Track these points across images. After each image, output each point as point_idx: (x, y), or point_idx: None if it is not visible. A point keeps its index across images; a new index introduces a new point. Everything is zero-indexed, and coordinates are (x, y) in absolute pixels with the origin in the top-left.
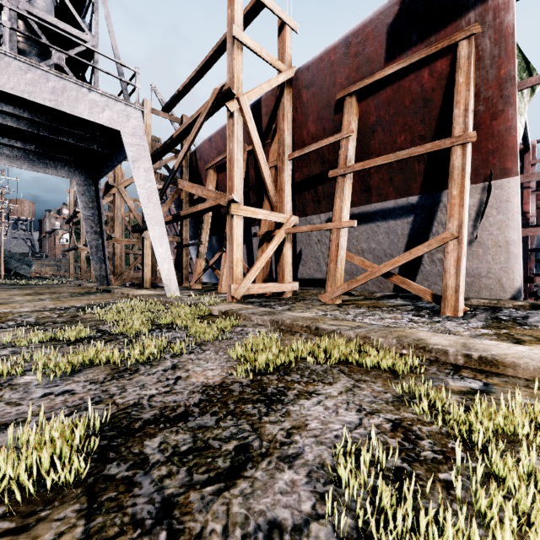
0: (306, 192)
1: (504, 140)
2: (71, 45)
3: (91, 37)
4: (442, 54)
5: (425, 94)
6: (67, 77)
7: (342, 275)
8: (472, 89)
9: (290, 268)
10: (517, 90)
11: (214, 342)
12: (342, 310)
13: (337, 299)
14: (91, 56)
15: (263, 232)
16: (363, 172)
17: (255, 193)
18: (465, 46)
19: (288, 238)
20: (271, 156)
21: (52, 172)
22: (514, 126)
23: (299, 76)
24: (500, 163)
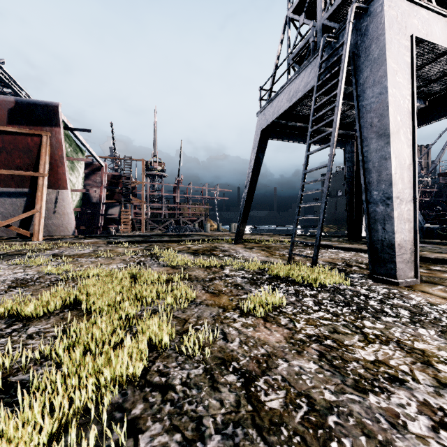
0: None
1: (63, 176)
2: None
3: None
4: (37, 135)
5: (30, 147)
6: None
7: None
8: (48, 156)
9: None
10: (67, 160)
11: None
12: None
13: None
14: None
15: None
16: None
17: None
18: (45, 138)
19: None
20: None
21: None
22: (65, 173)
23: None
24: (62, 184)
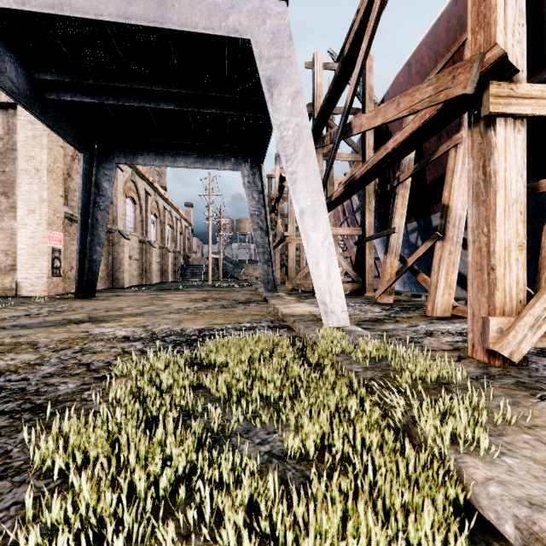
0: None
1: None
2: None
3: None
4: None
5: None
6: None
7: None
8: None
9: None
10: None
11: None
12: None
13: None
14: None
15: None
16: None
17: None
18: None
19: None
20: None
21: (220, 166)
22: None
23: None
24: None
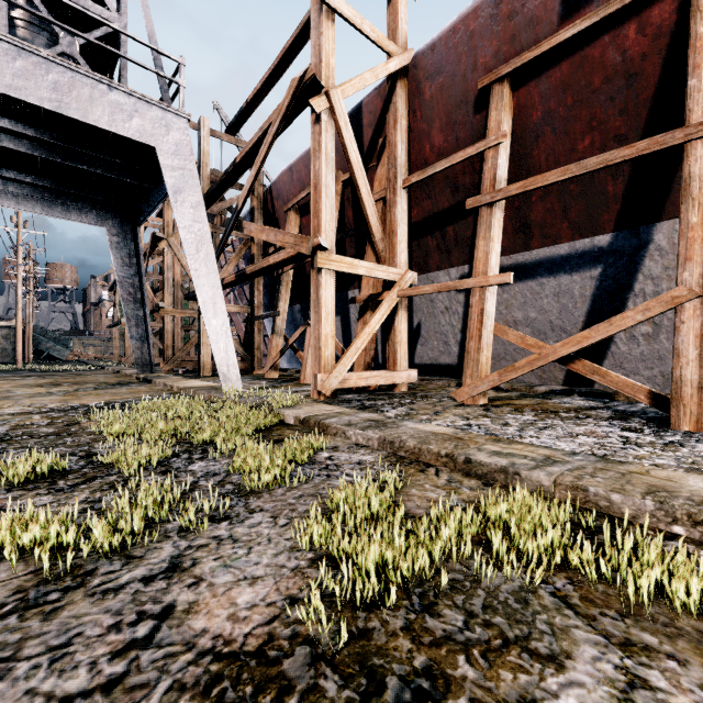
0: (429, 237)
1: None
2: (90, 29)
3: (117, 15)
4: None
5: (630, 66)
6: (76, 67)
7: (488, 359)
8: None
9: (405, 349)
10: None
11: (276, 487)
12: (494, 417)
13: (482, 398)
14: (119, 46)
15: (365, 296)
16: (518, 201)
17: (353, 242)
18: None
19: (403, 304)
20: (376, 185)
21: (75, 217)
22: None
23: (418, 61)
24: None
